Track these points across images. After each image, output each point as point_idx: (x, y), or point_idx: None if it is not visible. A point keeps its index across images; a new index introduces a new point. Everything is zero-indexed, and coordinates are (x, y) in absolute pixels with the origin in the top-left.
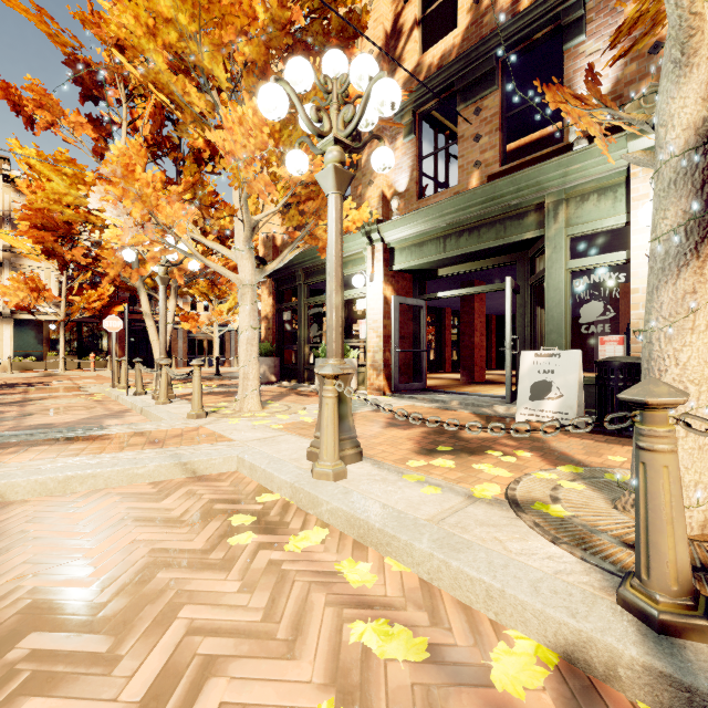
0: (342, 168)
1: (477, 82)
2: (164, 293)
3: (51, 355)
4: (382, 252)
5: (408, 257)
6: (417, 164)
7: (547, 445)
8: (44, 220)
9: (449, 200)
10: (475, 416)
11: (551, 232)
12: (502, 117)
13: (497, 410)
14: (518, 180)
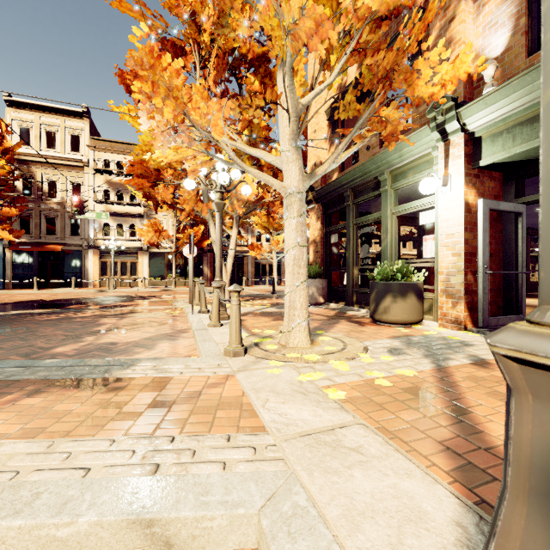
0: None
1: None
2: (219, 218)
3: (169, 276)
4: (461, 146)
5: (507, 143)
6: (526, 6)
7: None
8: (143, 170)
9: None
10: None
11: None
12: None
13: None
14: None
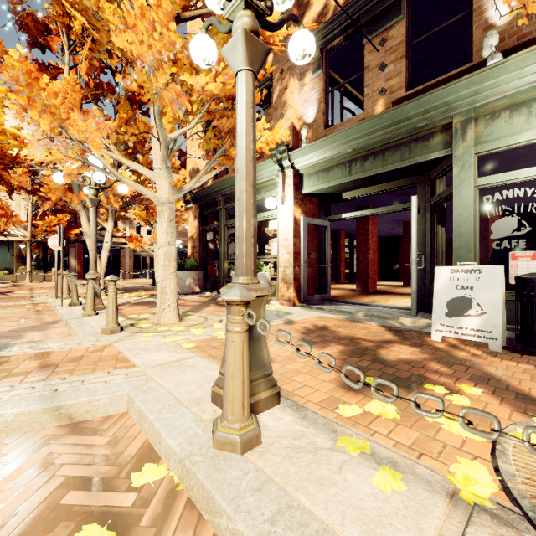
0: (254, 36)
1: (382, 14)
2: (93, 213)
3: (21, 269)
4: (292, 178)
5: (316, 181)
6: (324, 97)
7: (483, 371)
8: None
9: (356, 126)
10: (384, 329)
11: (459, 151)
12: (407, 45)
13: (403, 323)
14: (425, 102)
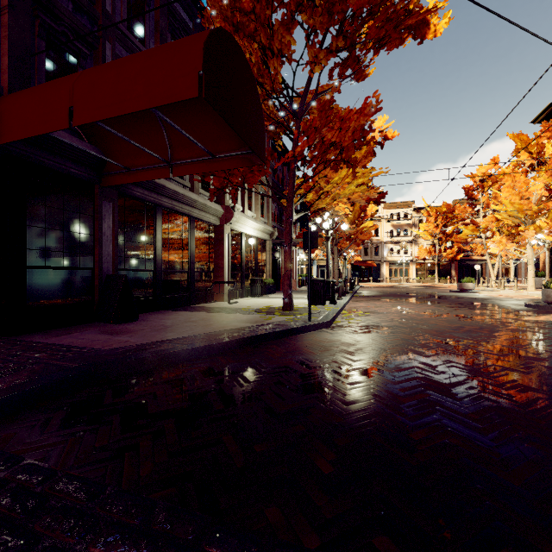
0: (548, 248)
1: None
2: (501, 260)
3: (428, 277)
4: None
5: None
6: None
7: None
8: (458, 239)
9: None
10: None
11: None
12: None
13: None
14: None
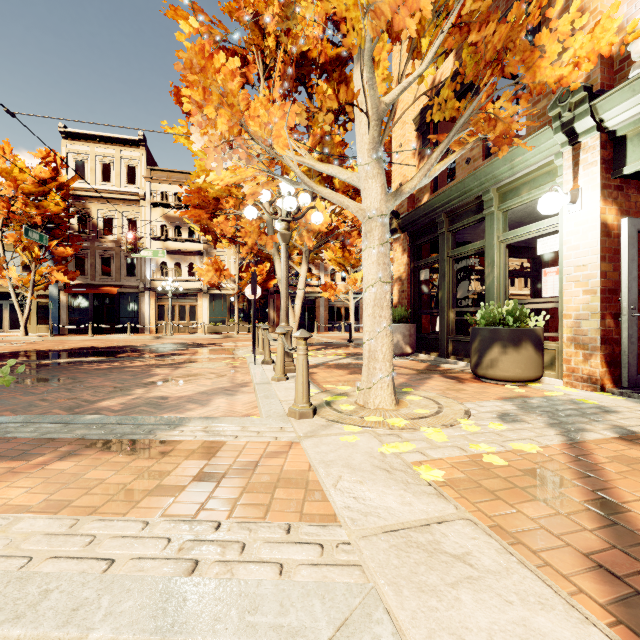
0: None
1: None
2: (284, 252)
3: (231, 321)
4: (597, 149)
5: None
6: None
7: None
8: (200, 200)
9: None
10: None
11: None
12: None
13: None
14: None
